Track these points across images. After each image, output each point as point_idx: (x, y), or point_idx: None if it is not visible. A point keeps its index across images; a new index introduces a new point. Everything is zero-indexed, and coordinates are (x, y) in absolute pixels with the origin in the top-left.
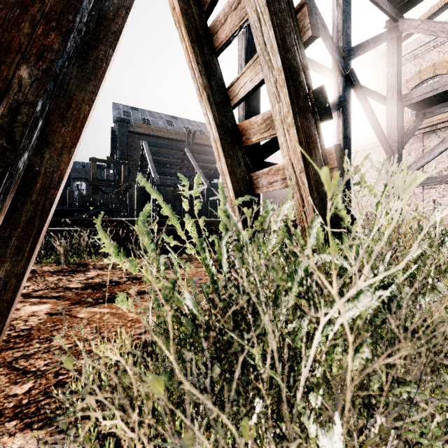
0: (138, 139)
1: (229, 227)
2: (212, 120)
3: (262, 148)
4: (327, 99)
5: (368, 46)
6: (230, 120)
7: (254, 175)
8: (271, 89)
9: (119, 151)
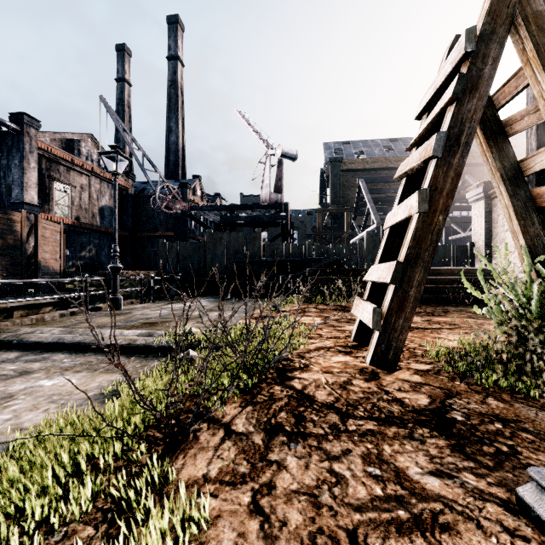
0: (351, 177)
1: None
2: (504, 192)
3: None
4: None
5: None
6: (523, 188)
7: None
8: None
9: (331, 194)
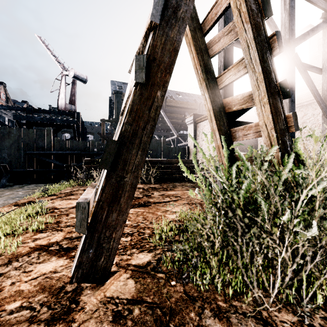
0: None
1: (257, 157)
2: (208, 98)
3: (234, 112)
4: (287, 86)
5: (308, 35)
6: (218, 97)
7: (232, 130)
8: (254, 83)
9: (115, 113)
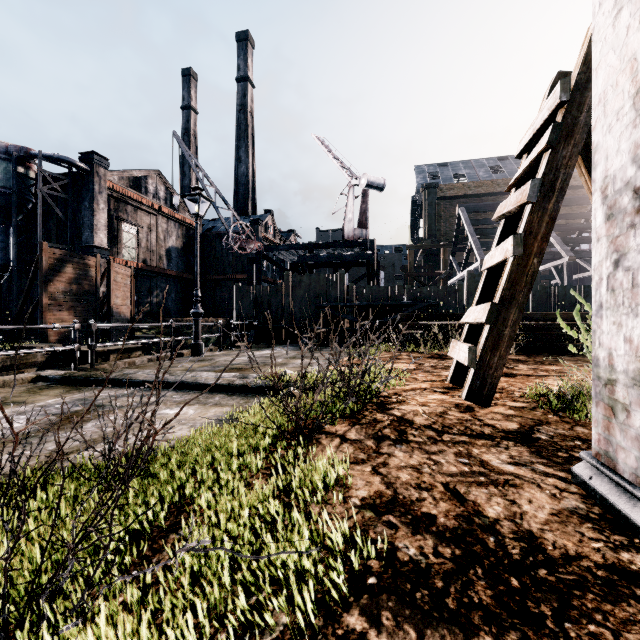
0: (449, 206)
1: None
2: None
3: None
4: None
5: None
6: None
7: None
8: None
9: (425, 227)
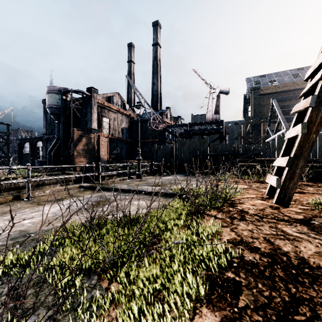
0: (266, 98)
1: None
2: None
3: None
4: None
5: None
6: None
7: None
8: None
9: (251, 111)
